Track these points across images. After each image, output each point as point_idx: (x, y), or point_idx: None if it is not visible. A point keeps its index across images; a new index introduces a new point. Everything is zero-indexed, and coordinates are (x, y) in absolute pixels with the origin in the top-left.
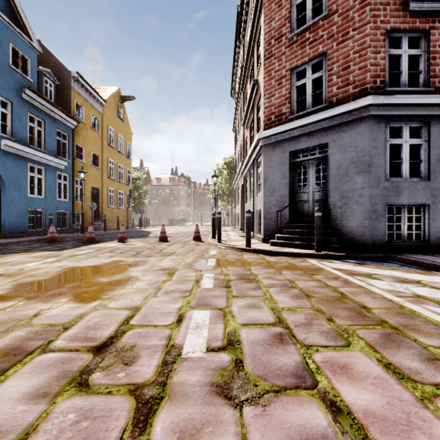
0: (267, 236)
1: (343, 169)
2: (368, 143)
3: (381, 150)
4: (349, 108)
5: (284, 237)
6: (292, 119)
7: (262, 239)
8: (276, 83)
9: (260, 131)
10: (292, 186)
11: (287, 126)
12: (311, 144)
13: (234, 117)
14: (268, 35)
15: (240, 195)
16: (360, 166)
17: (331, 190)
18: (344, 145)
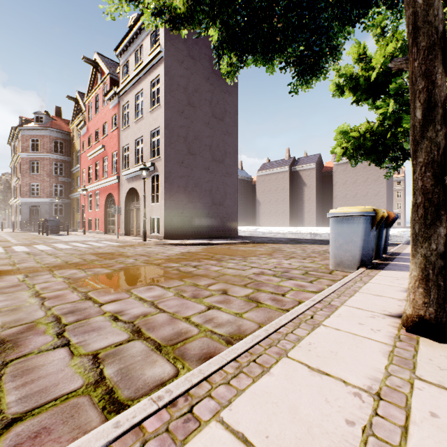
0: (22, 229)
1: (44, 212)
2: (49, 207)
3: (52, 209)
4: (44, 199)
5: (28, 229)
6: (31, 197)
7: (21, 230)
8: (26, 185)
9: (20, 196)
10: (31, 215)
11: (28, 199)
12: (36, 205)
13: (11, 163)
14: (23, 169)
15: (14, 211)
16: (47, 212)
17: (41, 217)
18: (44, 207)
